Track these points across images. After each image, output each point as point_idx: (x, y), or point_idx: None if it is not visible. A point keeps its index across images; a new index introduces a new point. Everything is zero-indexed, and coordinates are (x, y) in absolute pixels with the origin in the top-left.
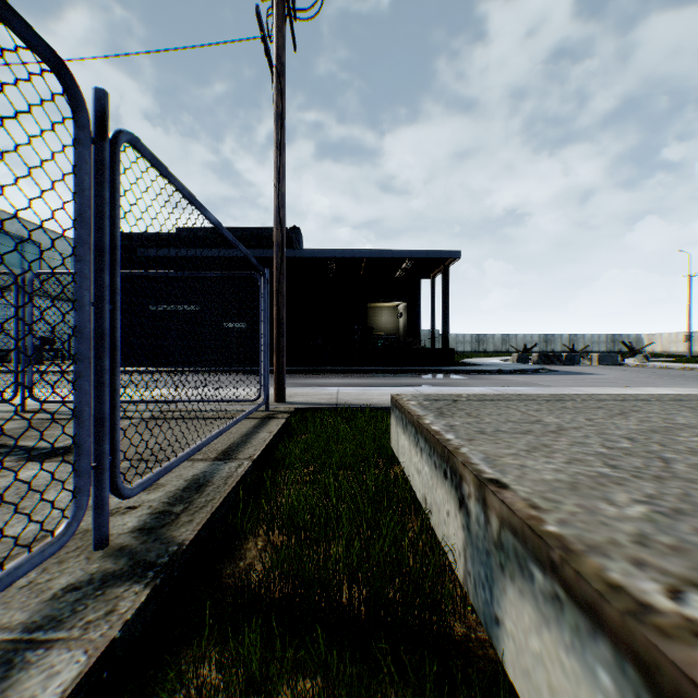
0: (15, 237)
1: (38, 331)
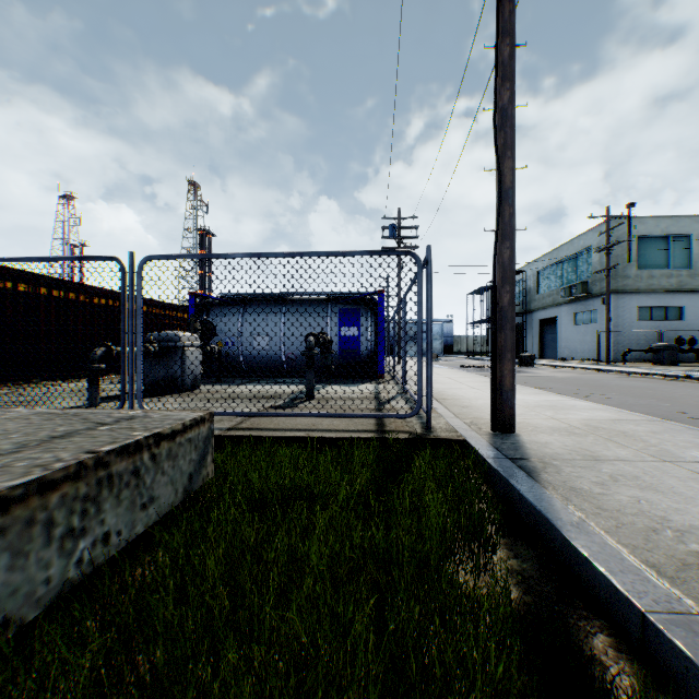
0: (658, 238)
1: (675, 330)
